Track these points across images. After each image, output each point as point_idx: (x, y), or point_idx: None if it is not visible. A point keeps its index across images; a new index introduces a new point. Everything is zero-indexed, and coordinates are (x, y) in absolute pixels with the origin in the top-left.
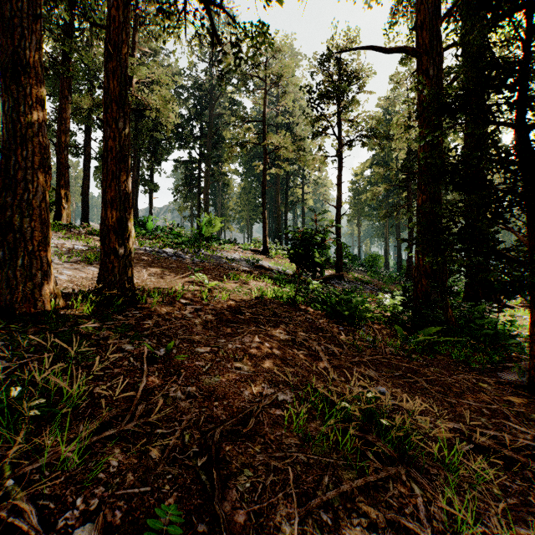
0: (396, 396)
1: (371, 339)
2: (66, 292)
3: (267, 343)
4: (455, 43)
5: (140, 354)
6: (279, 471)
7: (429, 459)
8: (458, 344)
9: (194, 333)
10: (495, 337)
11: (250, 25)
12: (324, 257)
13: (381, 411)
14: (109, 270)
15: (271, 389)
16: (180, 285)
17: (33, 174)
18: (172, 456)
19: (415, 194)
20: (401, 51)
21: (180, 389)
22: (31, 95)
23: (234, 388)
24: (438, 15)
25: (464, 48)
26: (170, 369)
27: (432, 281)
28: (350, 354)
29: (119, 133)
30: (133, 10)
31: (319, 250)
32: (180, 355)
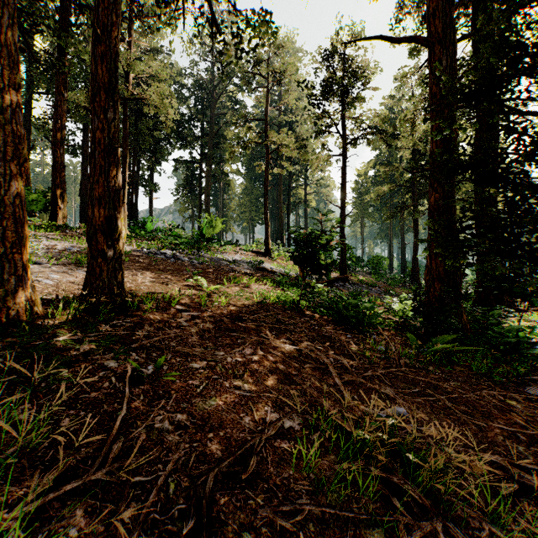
0: (417, 419)
1: (382, 349)
2: (49, 299)
3: (271, 355)
4: (465, 36)
5: (125, 372)
6: (287, 533)
7: (467, 506)
8: (477, 354)
9: (189, 344)
10: (517, 346)
11: (251, 11)
12: (328, 258)
13: (406, 443)
14: (97, 274)
15: (275, 413)
16: (177, 289)
17: (5, 166)
18: (151, 517)
19: (420, 194)
20: (412, 41)
21: (168, 419)
22: (3, 77)
23: (232, 413)
24: (451, 2)
25: (474, 41)
26: (159, 391)
27: (446, 285)
28: (362, 366)
29: (108, 124)
30: (131, 5)
31: (325, 252)
32: (172, 373)
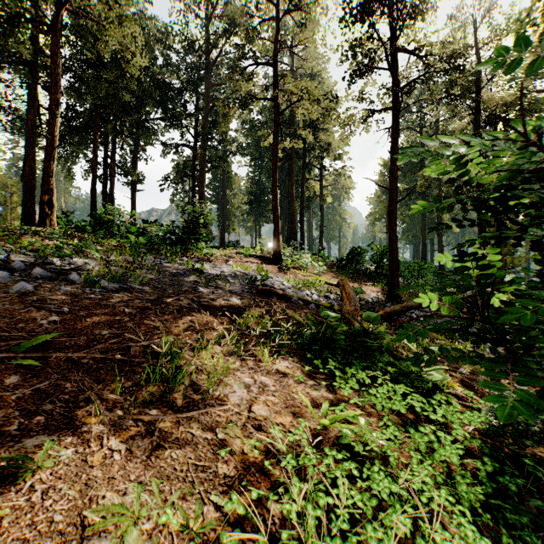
0: None
1: None
2: None
3: None
4: None
5: None
6: None
7: None
8: None
9: None
10: None
11: None
12: (360, 265)
13: None
14: None
15: None
16: None
17: None
18: None
19: None
20: None
21: None
22: None
23: None
24: None
25: None
26: None
27: None
28: None
29: None
30: None
31: None
32: None
